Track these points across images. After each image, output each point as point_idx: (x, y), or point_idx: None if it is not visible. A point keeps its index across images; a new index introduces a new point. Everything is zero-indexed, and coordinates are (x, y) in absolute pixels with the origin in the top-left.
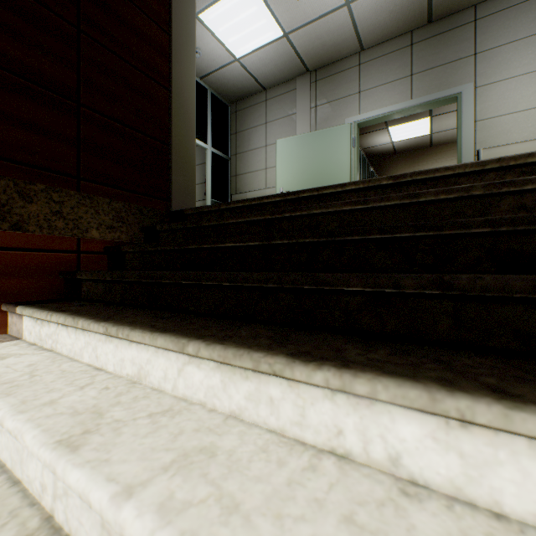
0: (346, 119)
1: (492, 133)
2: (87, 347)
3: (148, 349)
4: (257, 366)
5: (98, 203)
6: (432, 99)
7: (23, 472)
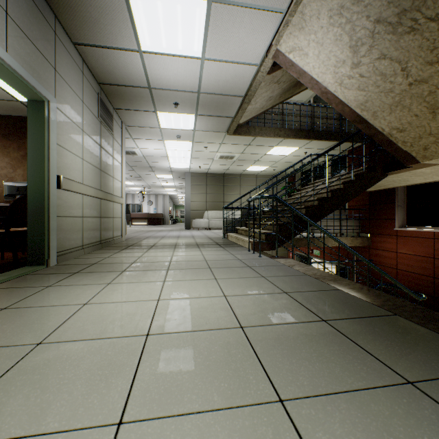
0: None
1: (64, 163)
2: None
3: None
4: None
5: None
6: (31, 82)
7: None
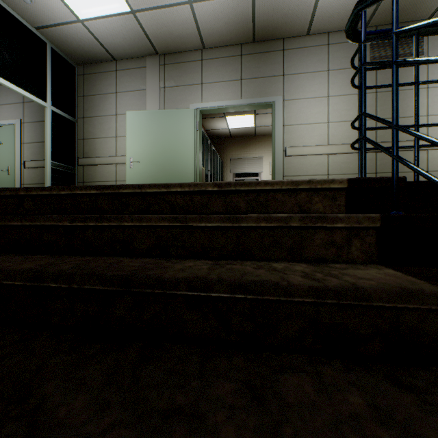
0: (191, 104)
1: (294, 136)
2: None
3: None
4: None
5: None
6: (256, 102)
7: None
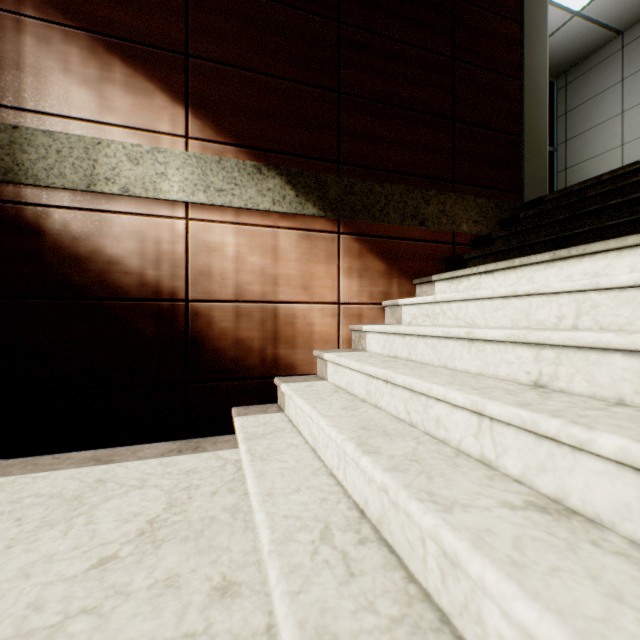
0: None
1: None
2: (519, 281)
3: (606, 257)
4: None
5: (466, 201)
6: None
7: (528, 322)
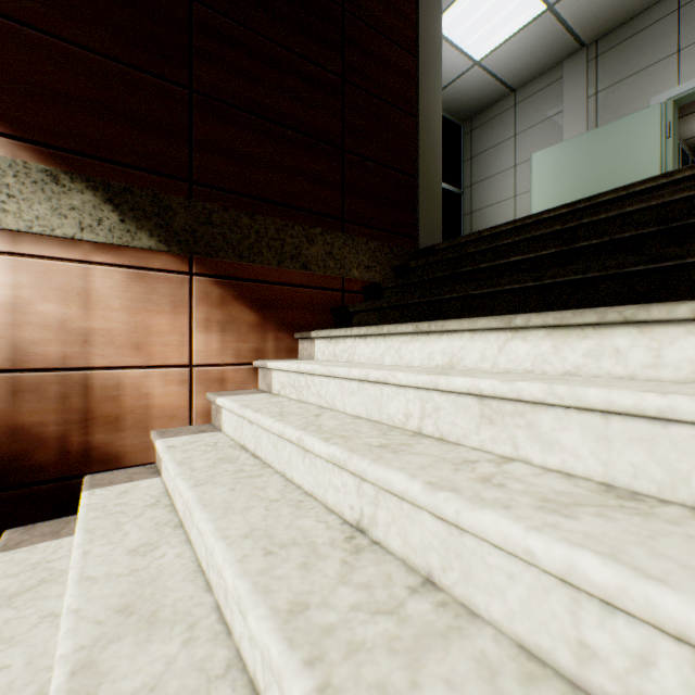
0: (651, 98)
1: None
2: (388, 352)
3: (461, 337)
4: (602, 317)
5: (357, 243)
6: None
7: (381, 414)
